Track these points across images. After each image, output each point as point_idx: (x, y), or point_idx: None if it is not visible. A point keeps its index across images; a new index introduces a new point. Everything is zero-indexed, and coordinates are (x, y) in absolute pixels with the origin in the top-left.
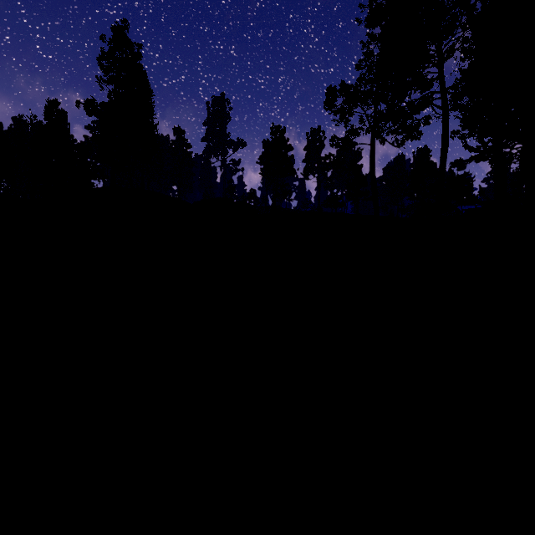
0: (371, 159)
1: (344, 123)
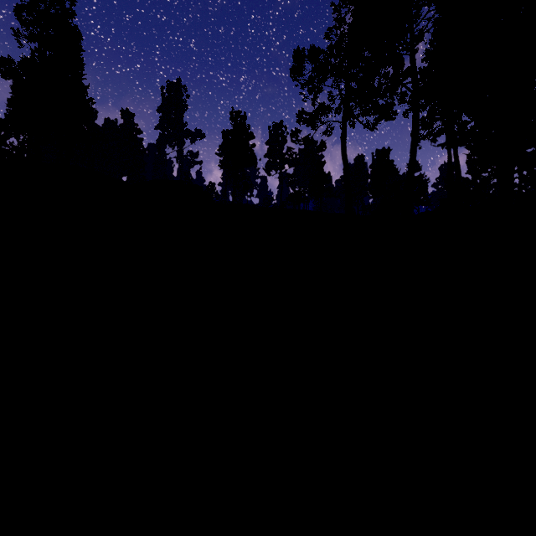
0: (343, 138)
1: (312, 100)
